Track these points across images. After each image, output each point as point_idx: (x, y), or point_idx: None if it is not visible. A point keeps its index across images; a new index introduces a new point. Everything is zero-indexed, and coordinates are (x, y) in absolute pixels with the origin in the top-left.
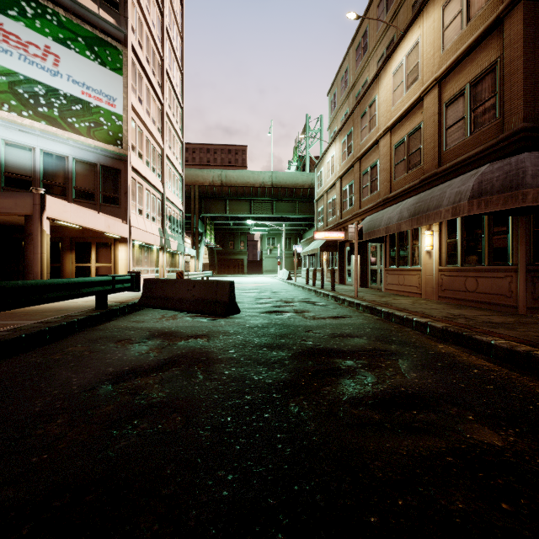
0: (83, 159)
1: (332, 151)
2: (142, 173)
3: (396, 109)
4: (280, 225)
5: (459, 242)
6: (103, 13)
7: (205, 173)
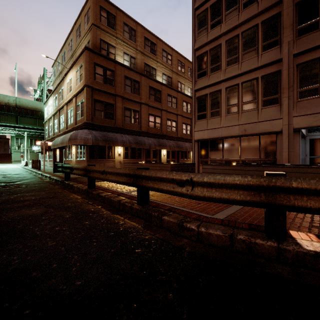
0: None
1: (50, 100)
2: None
3: (68, 97)
4: (27, 131)
5: (79, 151)
6: None
7: None
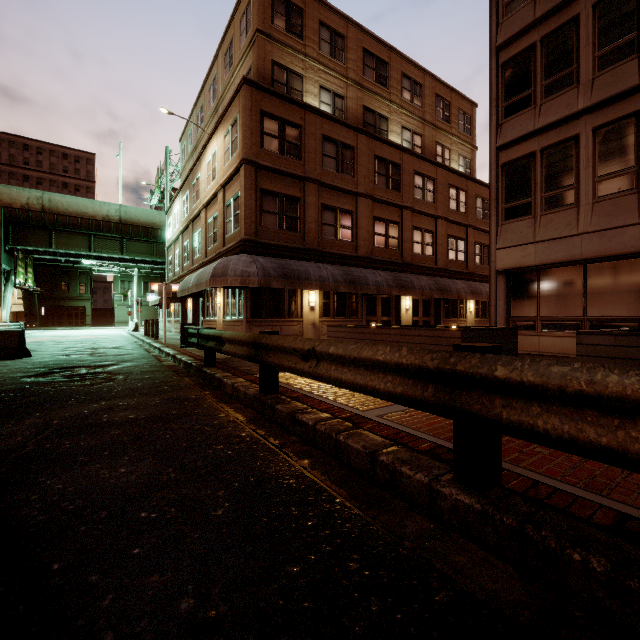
0: None
1: (177, 203)
2: None
3: (208, 193)
4: (138, 266)
5: (230, 302)
6: None
7: (14, 190)
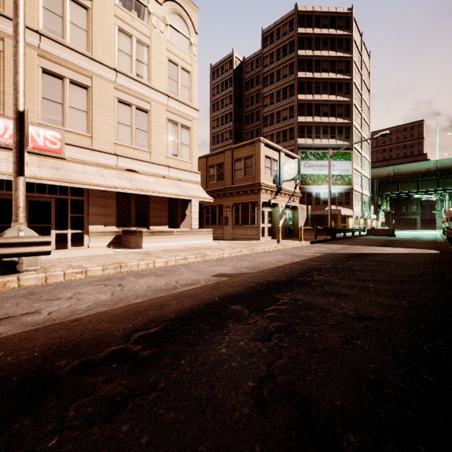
0: (339, 192)
1: None
2: (356, 190)
3: None
4: None
5: None
6: (345, 143)
7: (382, 169)
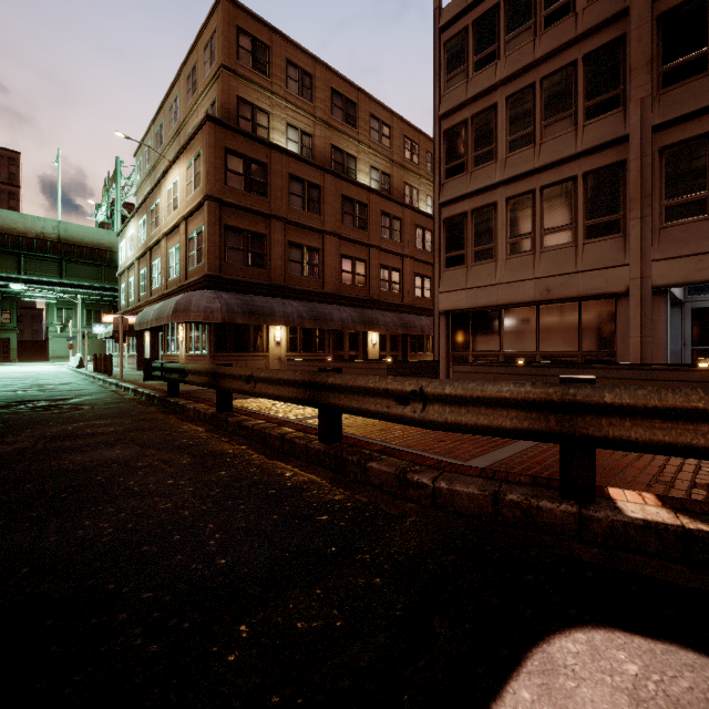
0: None
1: (132, 226)
2: None
3: (169, 221)
4: (80, 292)
5: (193, 337)
6: None
7: None
